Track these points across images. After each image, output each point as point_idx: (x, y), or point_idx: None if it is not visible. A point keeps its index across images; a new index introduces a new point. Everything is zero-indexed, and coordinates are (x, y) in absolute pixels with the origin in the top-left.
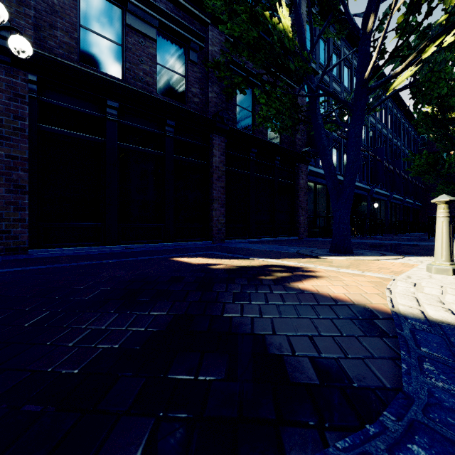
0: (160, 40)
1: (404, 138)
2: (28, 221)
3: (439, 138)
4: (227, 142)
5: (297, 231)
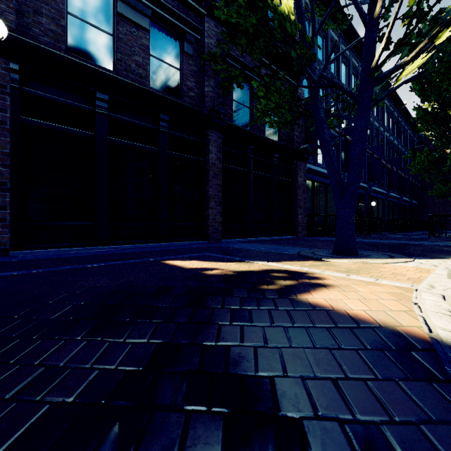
0: (153, 31)
1: (400, 137)
2: (10, 220)
3: (439, 136)
4: (224, 138)
5: (295, 230)
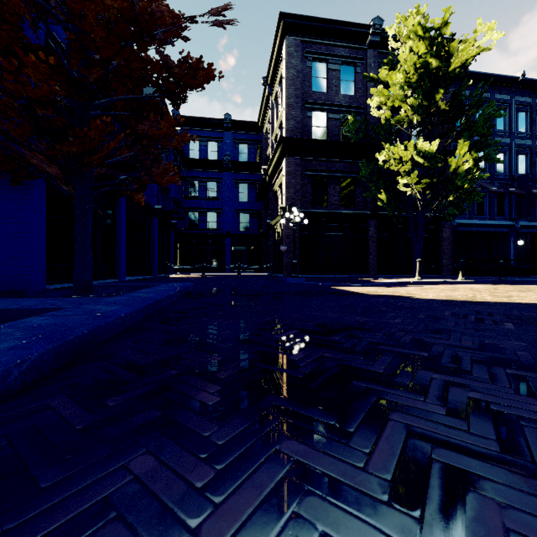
0: (342, 182)
1: None
2: (298, 266)
3: None
4: (379, 221)
5: (440, 271)
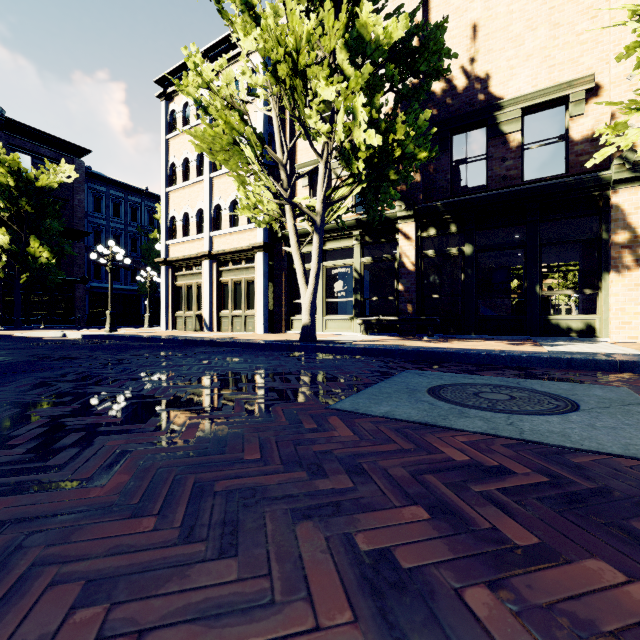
0: None
1: None
2: None
3: None
4: (6, 279)
5: (75, 322)
